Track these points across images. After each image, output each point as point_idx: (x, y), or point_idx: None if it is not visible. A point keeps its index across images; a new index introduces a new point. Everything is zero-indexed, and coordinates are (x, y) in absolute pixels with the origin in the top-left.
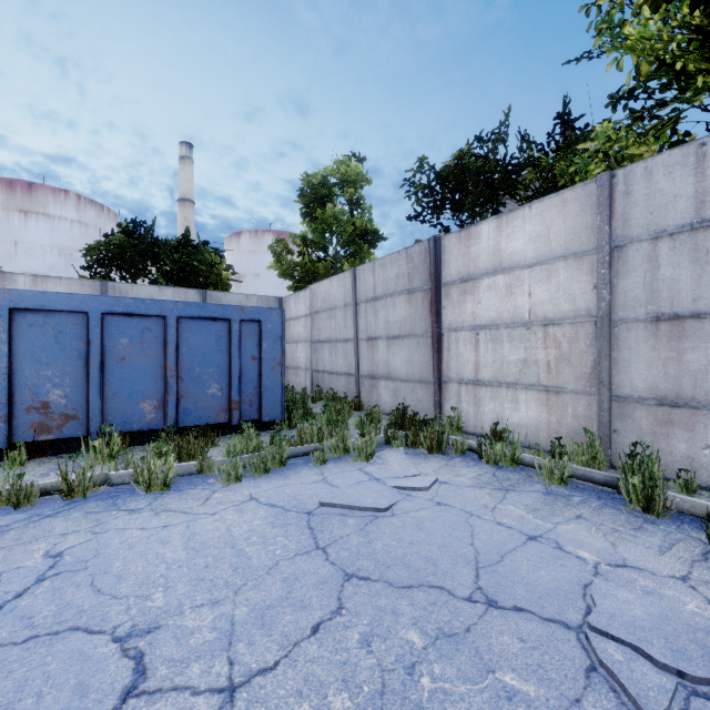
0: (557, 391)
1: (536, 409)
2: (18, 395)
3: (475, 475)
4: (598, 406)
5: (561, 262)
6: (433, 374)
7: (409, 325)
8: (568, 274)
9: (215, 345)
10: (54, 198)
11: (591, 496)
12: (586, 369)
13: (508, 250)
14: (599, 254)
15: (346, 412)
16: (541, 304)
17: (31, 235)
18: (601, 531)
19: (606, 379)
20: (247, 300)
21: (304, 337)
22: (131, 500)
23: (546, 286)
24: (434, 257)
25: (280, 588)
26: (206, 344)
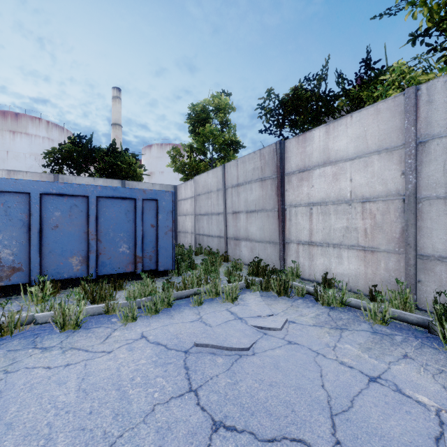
0: (372, 250)
1: (356, 263)
2: None
3: (314, 315)
4: (406, 262)
5: (376, 155)
6: (278, 237)
7: (262, 203)
8: (381, 164)
9: (125, 217)
10: (32, 123)
11: (409, 335)
12: (395, 235)
13: (334, 148)
14: (407, 148)
15: (218, 263)
16: (360, 187)
17: (17, 147)
18: (430, 372)
19: (412, 242)
20: (153, 187)
21: (190, 212)
22: (47, 338)
23: (363, 174)
24: (279, 155)
25: (152, 442)
26: (118, 216)
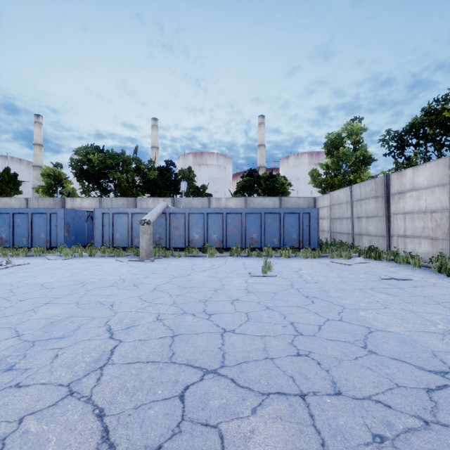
0: (435, 239)
1: (427, 247)
2: (246, 235)
3: (387, 264)
4: (449, 244)
5: (437, 188)
6: (386, 233)
7: (376, 212)
8: (439, 192)
9: (294, 221)
10: (209, 156)
11: (426, 270)
12: (446, 230)
13: (417, 181)
14: (449, 186)
15: (345, 248)
16: (429, 204)
17: (202, 174)
18: (414, 273)
19: None
20: (299, 200)
21: (326, 216)
22: (282, 259)
23: (431, 197)
24: (385, 183)
25: (320, 268)
26: (292, 221)
